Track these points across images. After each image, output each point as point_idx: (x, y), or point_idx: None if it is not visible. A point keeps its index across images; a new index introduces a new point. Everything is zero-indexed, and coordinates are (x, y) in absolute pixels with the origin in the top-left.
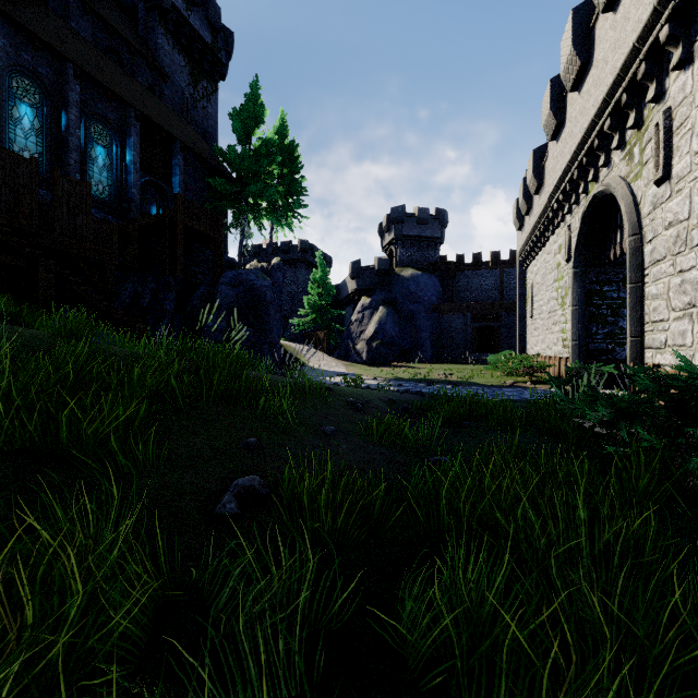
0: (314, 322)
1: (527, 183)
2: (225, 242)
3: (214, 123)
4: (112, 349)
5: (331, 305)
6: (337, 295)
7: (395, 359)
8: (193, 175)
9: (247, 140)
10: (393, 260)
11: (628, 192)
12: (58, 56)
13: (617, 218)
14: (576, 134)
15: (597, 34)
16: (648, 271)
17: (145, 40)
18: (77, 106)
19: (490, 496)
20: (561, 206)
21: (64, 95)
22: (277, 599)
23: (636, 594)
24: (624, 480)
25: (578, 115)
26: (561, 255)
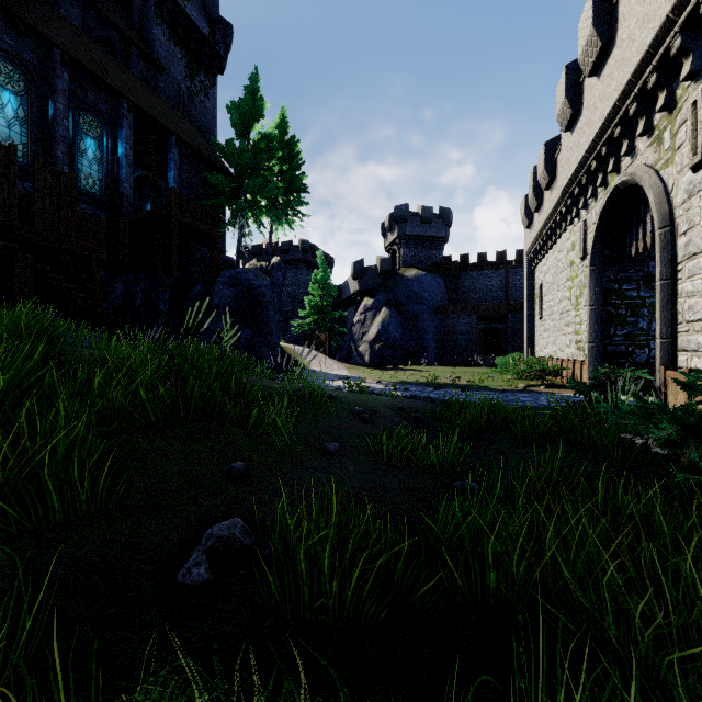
0: (315, 323)
1: (537, 178)
2: (223, 241)
3: (212, 118)
4: (79, 352)
5: (332, 307)
6: (339, 296)
7: (398, 361)
8: (189, 170)
9: (245, 134)
10: (396, 260)
11: (657, 181)
12: (44, 41)
13: (640, 211)
14: (595, 122)
15: (620, 11)
16: (681, 265)
17: (140, 31)
18: (65, 95)
19: (552, 553)
20: (575, 201)
21: (51, 83)
22: None
23: None
24: None
25: (597, 101)
26: (574, 253)
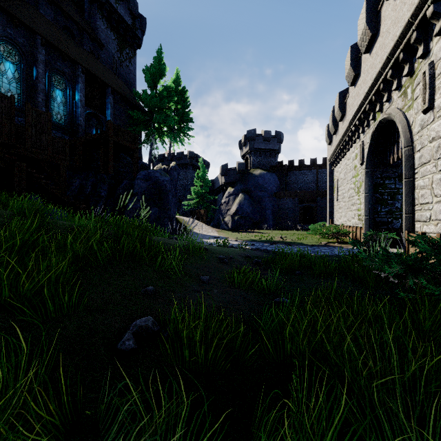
0: (198, 203)
1: (334, 114)
2: (140, 152)
3: (133, 76)
4: (57, 223)
5: (208, 193)
6: (212, 186)
7: (249, 227)
8: (119, 109)
9: (154, 86)
10: (248, 164)
11: (404, 118)
12: (30, 31)
13: (395, 136)
14: (368, 81)
15: (382, 15)
16: (417, 170)
17: (89, 22)
18: (43, 63)
19: (321, 334)
20: (357, 129)
21: (35, 56)
22: (155, 437)
23: (439, 418)
24: (415, 318)
25: (369, 68)
26: (357, 160)
